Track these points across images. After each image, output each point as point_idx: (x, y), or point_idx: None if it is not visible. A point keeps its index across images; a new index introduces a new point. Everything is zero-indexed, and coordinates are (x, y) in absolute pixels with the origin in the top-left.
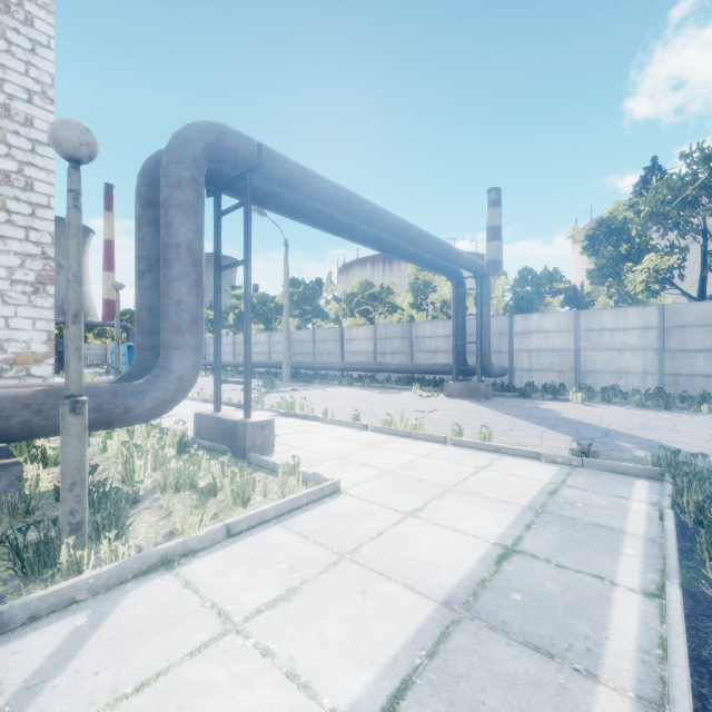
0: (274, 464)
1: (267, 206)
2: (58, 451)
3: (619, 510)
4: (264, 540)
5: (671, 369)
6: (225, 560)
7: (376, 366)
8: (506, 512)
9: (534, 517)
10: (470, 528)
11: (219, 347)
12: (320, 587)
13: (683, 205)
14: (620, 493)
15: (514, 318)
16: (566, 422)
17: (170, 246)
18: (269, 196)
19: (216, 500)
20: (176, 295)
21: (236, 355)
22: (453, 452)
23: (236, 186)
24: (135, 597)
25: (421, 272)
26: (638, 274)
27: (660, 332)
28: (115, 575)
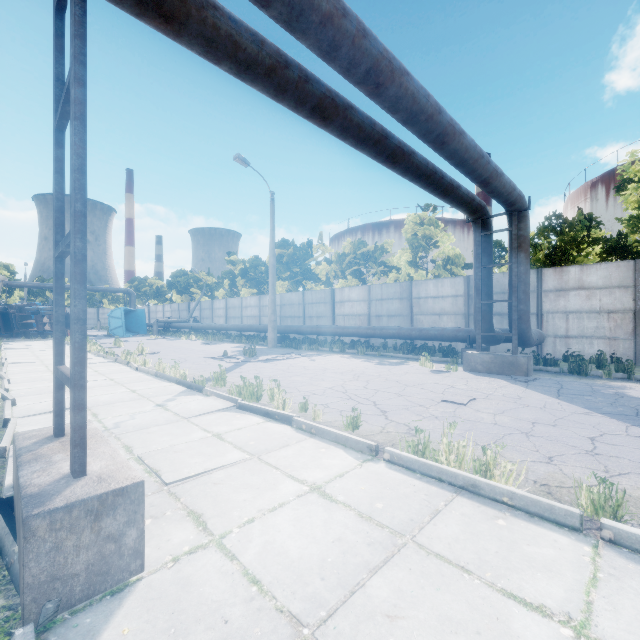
0: None
1: (185, 30)
2: None
3: None
4: None
5: None
6: None
7: (372, 331)
8: None
9: None
10: None
11: (59, 296)
12: None
13: None
14: None
15: (544, 273)
16: None
17: None
18: (186, 3)
19: None
20: None
21: (228, 318)
22: None
23: None
24: None
25: (420, 226)
26: None
27: None
28: None
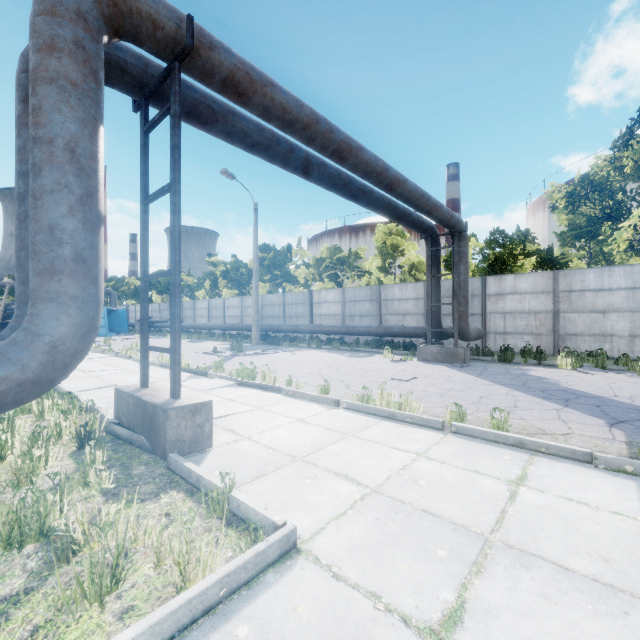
0: (198, 478)
1: (214, 128)
2: None
3: None
4: None
5: None
6: None
7: (345, 329)
8: (639, 631)
9: None
10: None
11: (146, 303)
12: None
13: None
14: None
15: (487, 280)
16: (576, 395)
17: (38, 142)
18: (216, 114)
19: (65, 573)
20: (47, 217)
21: (210, 318)
22: (459, 447)
23: (169, 95)
24: None
25: (388, 235)
26: (623, 231)
27: None
28: None
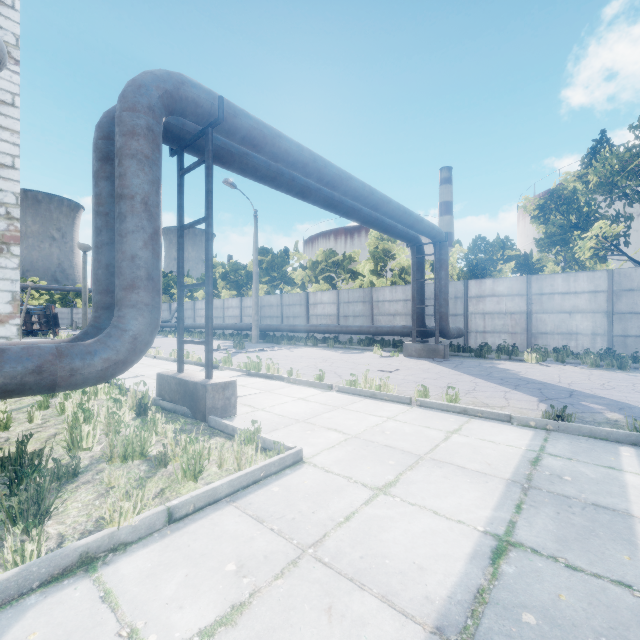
0: (233, 428)
1: (231, 167)
2: (9, 414)
3: (614, 484)
4: (212, 526)
5: (620, 331)
6: (160, 556)
7: (339, 328)
8: (489, 487)
9: (522, 495)
10: (451, 510)
11: (182, 307)
12: (274, 602)
13: (632, 174)
14: (608, 463)
15: (469, 283)
16: (527, 382)
17: (124, 198)
18: (234, 156)
19: (166, 471)
20: (130, 250)
21: None
22: (420, 414)
23: (199, 144)
24: (32, 620)
25: (380, 241)
26: (587, 240)
27: (609, 295)
28: (12, 586)
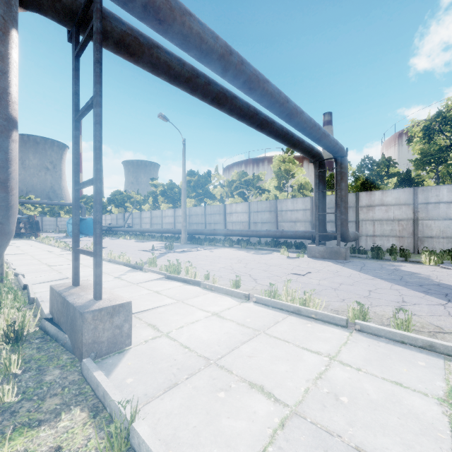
0: (103, 394)
1: (141, 60)
2: None
3: None
4: None
5: None
6: None
7: (250, 232)
8: None
9: None
10: None
11: (77, 210)
12: None
13: None
14: None
15: (360, 195)
16: (451, 289)
17: None
18: (142, 46)
19: None
20: None
21: (152, 224)
22: (368, 348)
23: None
24: None
25: (283, 163)
26: None
27: None
28: None
